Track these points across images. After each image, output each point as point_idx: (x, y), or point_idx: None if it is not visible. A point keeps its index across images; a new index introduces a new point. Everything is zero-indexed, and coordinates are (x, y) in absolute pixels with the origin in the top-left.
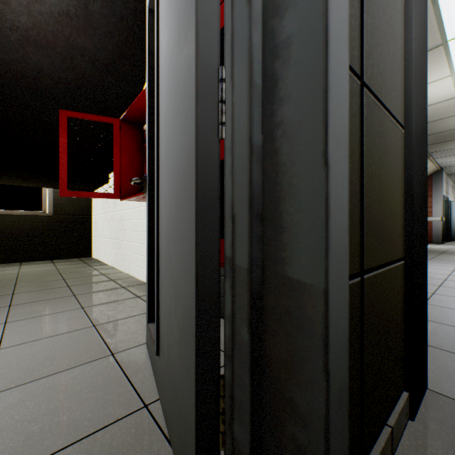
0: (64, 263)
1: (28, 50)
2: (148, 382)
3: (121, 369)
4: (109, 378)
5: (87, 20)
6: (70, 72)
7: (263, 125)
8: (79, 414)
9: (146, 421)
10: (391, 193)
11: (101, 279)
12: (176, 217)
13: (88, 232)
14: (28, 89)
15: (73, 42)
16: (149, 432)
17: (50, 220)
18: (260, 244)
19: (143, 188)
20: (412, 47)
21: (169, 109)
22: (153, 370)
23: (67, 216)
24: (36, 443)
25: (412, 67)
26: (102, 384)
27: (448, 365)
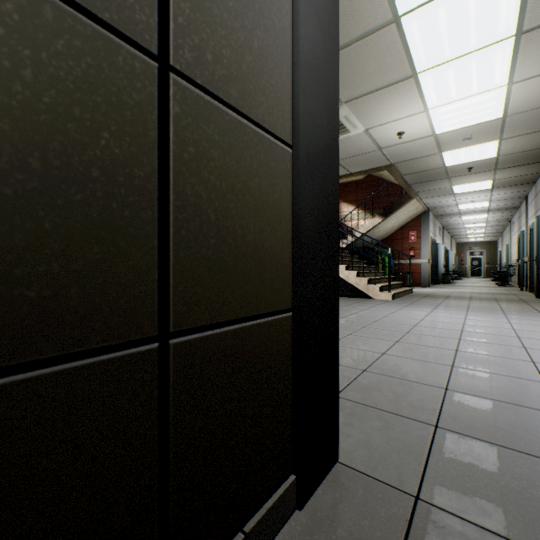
0: None
1: None
2: None
3: None
4: None
5: None
6: None
7: None
8: None
9: None
10: (258, 227)
11: None
12: None
13: None
14: None
15: None
16: None
17: None
18: None
19: None
20: (300, 48)
21: None
22: None
23: None
24: None
25: (300, 73)
26: None
27: (373, 428)
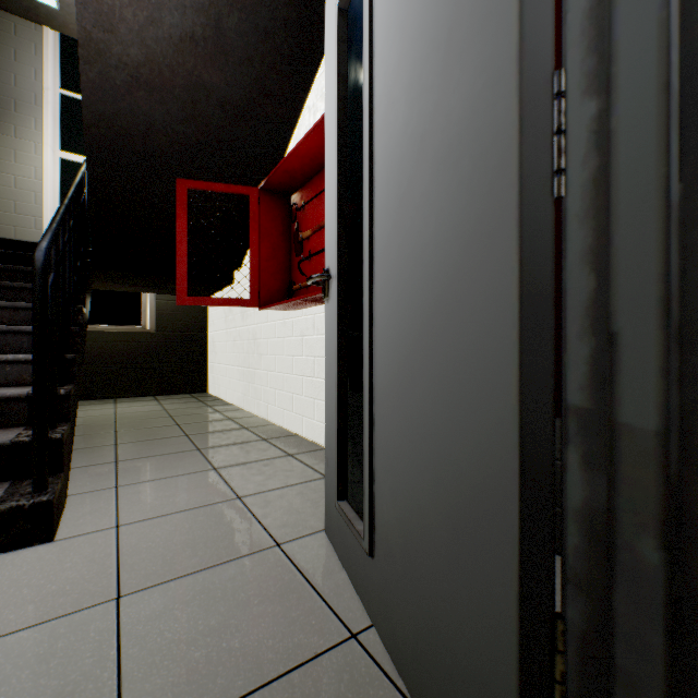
0: (172, 401)
1: (137, 95)
2: (346, 595)
3: (297, 570)
4: (283, 584)
5: (218, 44)
6: (190, 124)
7: (683, 165)
8: (255, 638)
9: (361, 663)
10: None
11: (229, 426)
12: (439, 335)
13: (202, 357)
14: (135, 152)
15: (197, 78)
16: (373, 682)
17: (152, 338)
18: (677, 386)
19: (324, 290)
20: None
21: (411, 159)
22: (352, 577)
23: (175, 333)
24: (206, 681)
25: None
26: (277, 593)
27: None
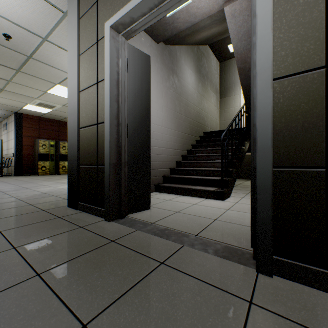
0: None
1: None
2: None
3: None
4: None
5: None
6: None
7: None
8: (245, 221)
9: None
10: None
11: None
12: None
13: None
14: None
15: None
16: None
17: None
18: None
19: None
20: None
21: None
22: None
23: None
24: (232, 220)
25: None
26: None
27: None
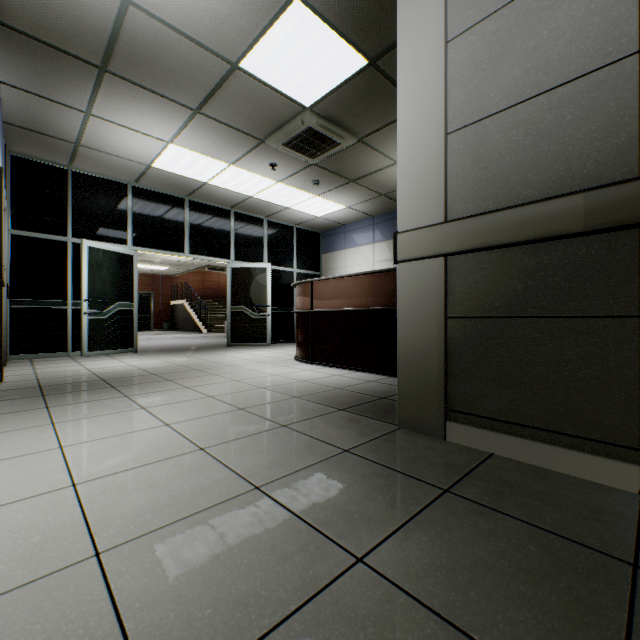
0: None
1: None
2: None
3: None
4: None
5: None
6: None
7: None
8: None
9: None
10: None
11: None
12: None
13: None
14: None
15: None
16: None
17: None
18: None
19: None
20: None
21: None
22: None
23: None
24: None
25: None
26: None
27: None
